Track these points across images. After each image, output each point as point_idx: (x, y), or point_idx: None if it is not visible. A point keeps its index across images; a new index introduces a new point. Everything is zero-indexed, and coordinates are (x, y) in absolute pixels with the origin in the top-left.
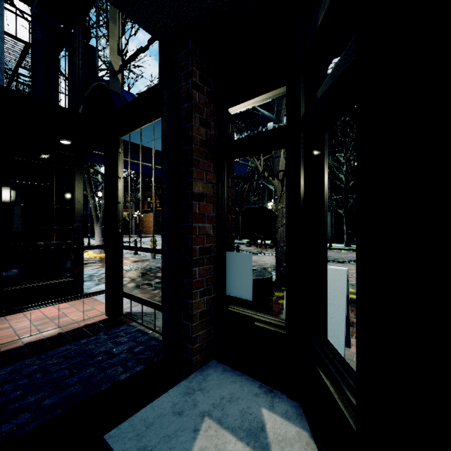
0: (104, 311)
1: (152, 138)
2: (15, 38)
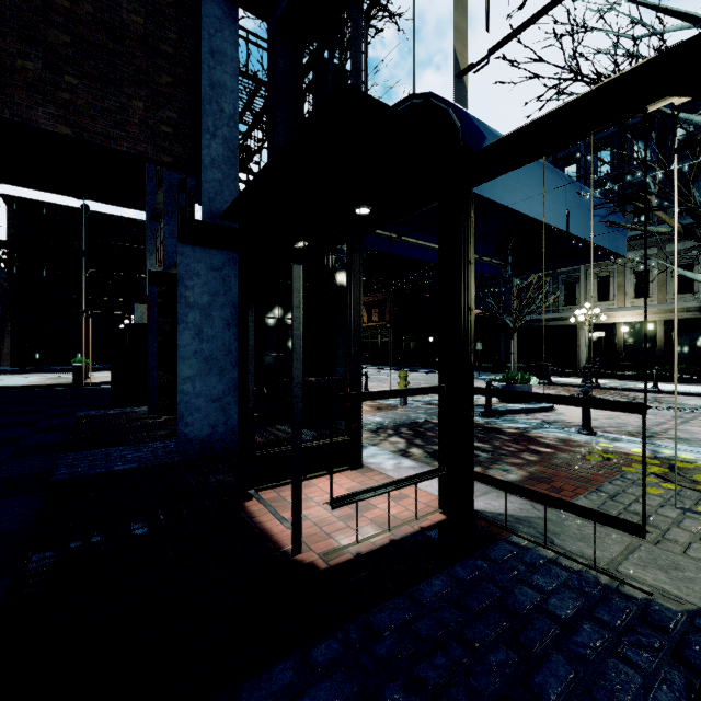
0: (426, 503)
1: (508, 188)
2: (246, 76)
